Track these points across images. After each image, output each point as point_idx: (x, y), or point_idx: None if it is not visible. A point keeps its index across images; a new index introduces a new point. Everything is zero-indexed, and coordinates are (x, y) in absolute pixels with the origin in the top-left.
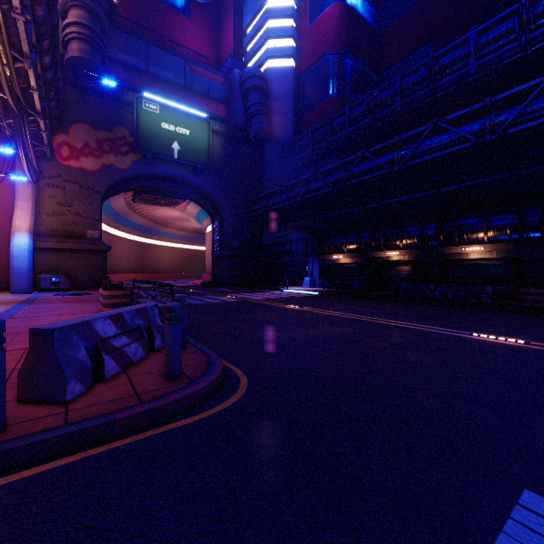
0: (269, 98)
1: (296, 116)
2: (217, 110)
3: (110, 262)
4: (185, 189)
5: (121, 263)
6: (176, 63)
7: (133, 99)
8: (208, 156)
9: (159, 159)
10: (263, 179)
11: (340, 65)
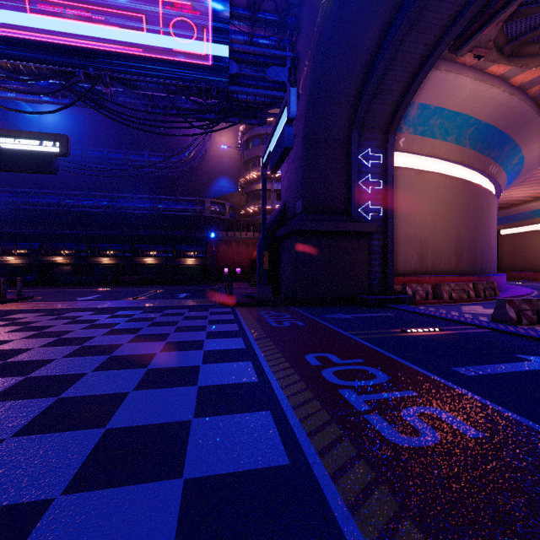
0: None
1: None
2: None
3: None
4: None
5: None
6: None
7: None
8: None
9: None
10: None
11: None
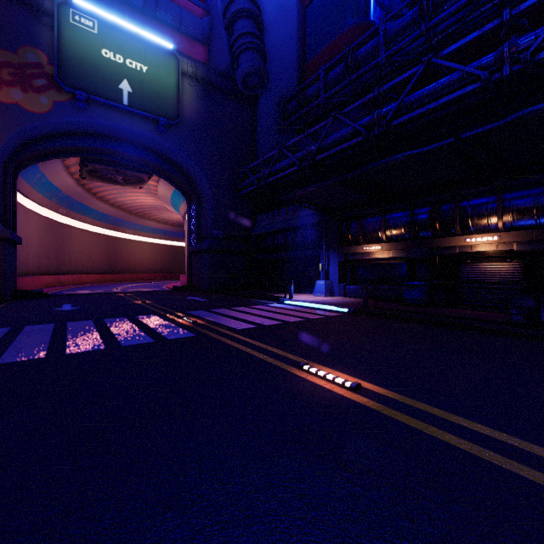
0: (264, 37)
1: (300, 62)
2: (192, 50)
3: (60, 259)
4: (146, 156)
5: (79, 261)
6: None
7: (53, 7)
8: (177, 107)
9: (99, 104)
10: (255, 148)
11: None
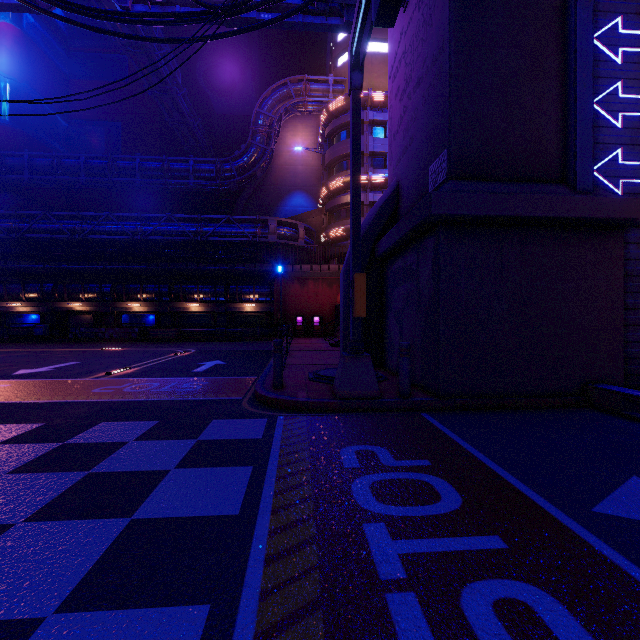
0: None
1: None
2: None
3: None
4: None
5: None
6: None
7: None
8: None
9: None
10: None
11: (16, 94)
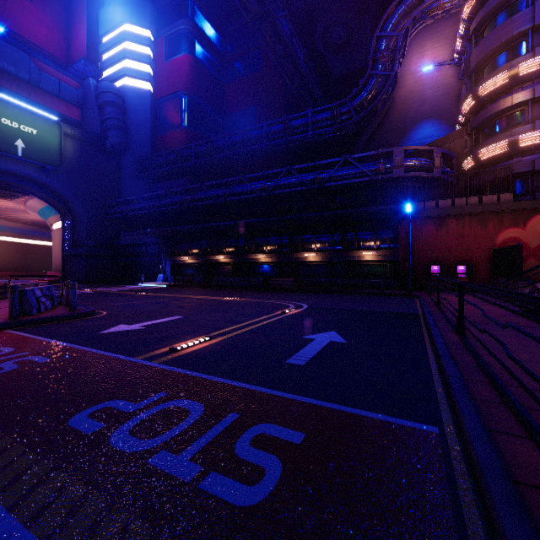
0: (127, 112)
1: (153, 134)
2: (69, 111)
3: None
4: (30, 185)
5: None
6: (18, 56)
7: None
8: (59, 158)
9: None
10: (120, 185)
11: (190, 105)
